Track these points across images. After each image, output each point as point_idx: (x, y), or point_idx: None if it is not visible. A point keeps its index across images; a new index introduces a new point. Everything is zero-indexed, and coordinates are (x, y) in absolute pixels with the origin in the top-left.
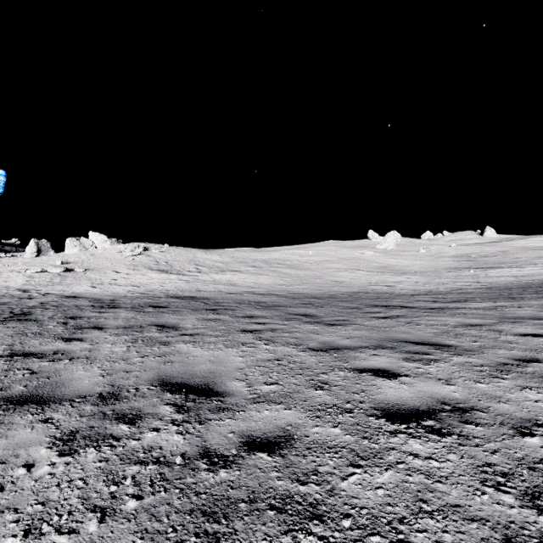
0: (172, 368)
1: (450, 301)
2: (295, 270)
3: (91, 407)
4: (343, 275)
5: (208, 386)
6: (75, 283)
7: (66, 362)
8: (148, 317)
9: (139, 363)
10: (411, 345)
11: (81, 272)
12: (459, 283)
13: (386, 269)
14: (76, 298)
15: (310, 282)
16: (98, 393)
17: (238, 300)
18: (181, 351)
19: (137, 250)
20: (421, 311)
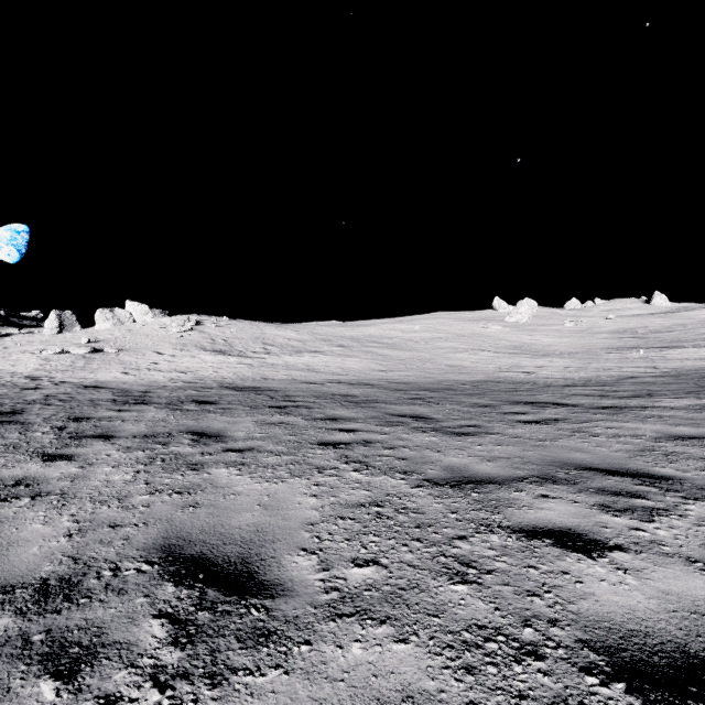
0: (193, 520)
1: (626, 396)
2: (396, 350)
3: (9, 620)
4: (461, 357)
5: (247, 566)
6: (102, 368)
7: (23, 503)
8: (184, 419)
9: (142, 507)
10: (599, 476)
11: (112, 354)
12: (627, 369)
13: (520, 349)
14: (97, 388)
15: (416, 368)
16: (42, 579)
17: (318, 393)
18: (218, 483)
19: (186, 325)
20: (589, 412)
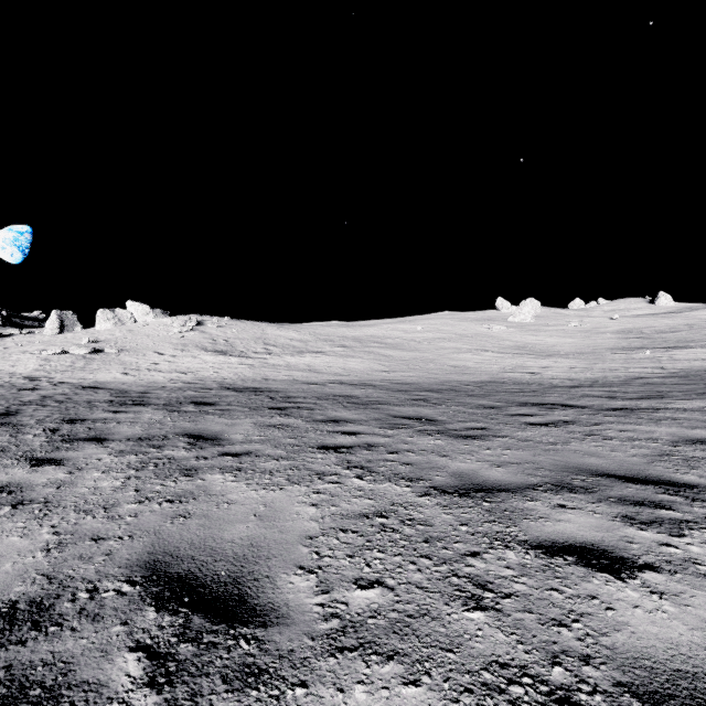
0: (183, 532)
1: (635, 397)
2: (399, 351)
3: None
4: (464, 357)
5: (238, 587)
6: (102, 369)
7: (3, 513)
8: (181, 421)
9: (128, 517)
10: (618, 484)
11: (112, 354)
12: (634, 370)
13: (524, 349)
14: (96, 389)
15: (419, 368)
16: (10, 602)
17: (319, 394)
18: (212, 490)
19: (188, 325)
20: (599, 414)
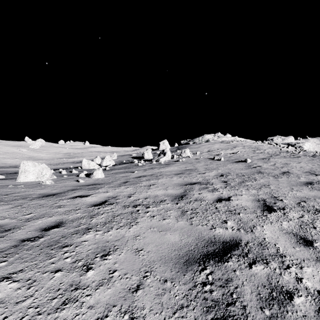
0: None
1: None
2: None
3: None
4: (7, 160)
5: None
6: None
7: None
8: None
9: None
10: None
11: None
12: (54, 162)
13: (31, 158)
14: None
15: None
16: None
17: None
18: None
19: None
20: None
